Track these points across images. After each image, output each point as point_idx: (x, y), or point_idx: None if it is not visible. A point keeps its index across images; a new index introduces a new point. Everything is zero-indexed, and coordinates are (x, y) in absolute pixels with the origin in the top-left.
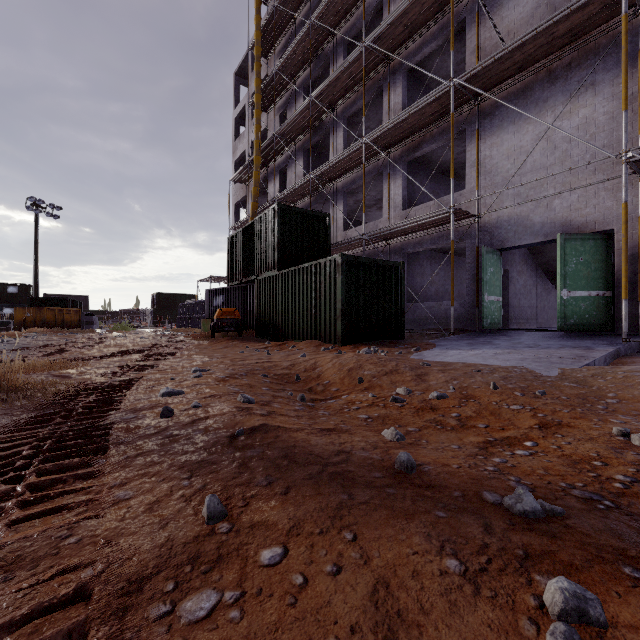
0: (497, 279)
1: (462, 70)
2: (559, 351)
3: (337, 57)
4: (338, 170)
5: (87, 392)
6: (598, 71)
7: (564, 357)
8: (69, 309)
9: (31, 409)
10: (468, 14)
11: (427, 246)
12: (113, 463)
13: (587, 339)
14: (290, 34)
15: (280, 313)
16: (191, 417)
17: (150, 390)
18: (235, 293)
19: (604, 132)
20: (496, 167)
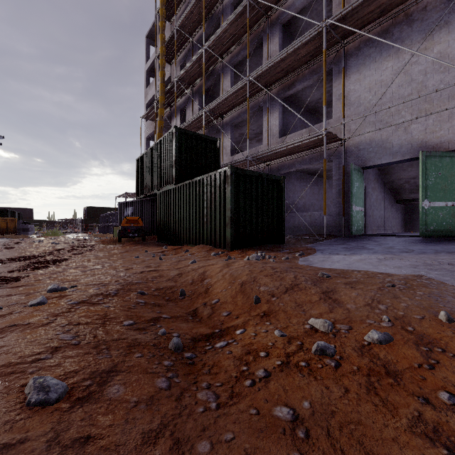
0: (361, 192)
1: None
2: (440, 256)
3: (226, 17)
4: (226, 106)
5: None
6: (452, 12)
7: (454, 264)
8: (5, 218)
9: None
10: None
11: (300, 166)
12: None
13: (450, 244)
14: (188, 2)
15: (177, 221)
16: None
17: None
18: (142, 205)
19: None
20: (359, 99)
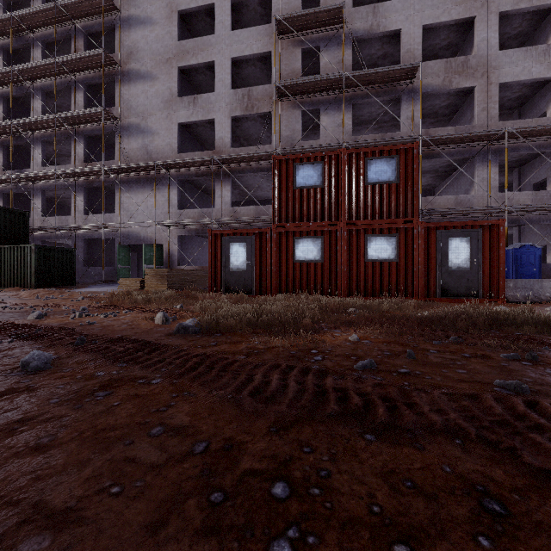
0: (127, 258)
1: None
2: None
3: (37, 97)
4: (37, 178)
5: None
6: (160, 185)
7: None
8: None
9: None
10: (117, 130)
11: (98, 237)
12: None
13: None
14: None
15: None
16: None
17: None
18: None
19: (161, 208)
20: (128, 208)
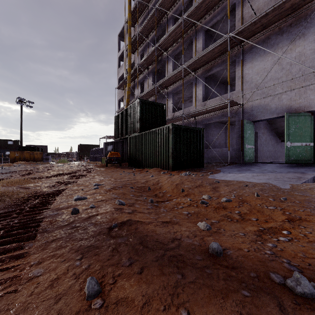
0: (252, 136)
1: (233, 30)
2: (287, 174)
3: (169, 25)
4: (169, 82)
5: (35, 197)
6: (306, 27)
7: (291, 178)
8: (37, 152)
9: (1, 208)
10: (236, 1)
11: (215, 120)
12: (37, 246)
13: (301, 168)
14: (145, 14)
15: (140, 154)
16: (88, 214)
17: (69, 196)
18: (118, 144)
19: (309, 59)
20: (251, 79)
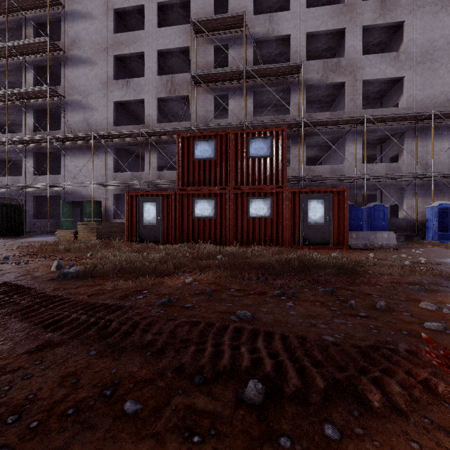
0: (71, 212)
1: None
2: None
3: None
4: None
5: None
6: (99, 152)
7: None
8: None
9: None
10: (62, 105)
11: (45, 195)
12: None
13: None
14: None
15: None
16: None
17: None
18: None
19: (100, 171)
20: (72, 170)
